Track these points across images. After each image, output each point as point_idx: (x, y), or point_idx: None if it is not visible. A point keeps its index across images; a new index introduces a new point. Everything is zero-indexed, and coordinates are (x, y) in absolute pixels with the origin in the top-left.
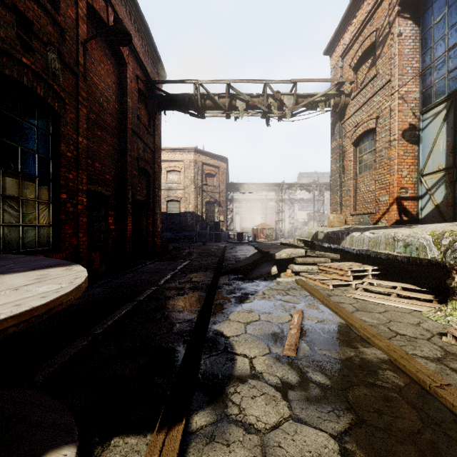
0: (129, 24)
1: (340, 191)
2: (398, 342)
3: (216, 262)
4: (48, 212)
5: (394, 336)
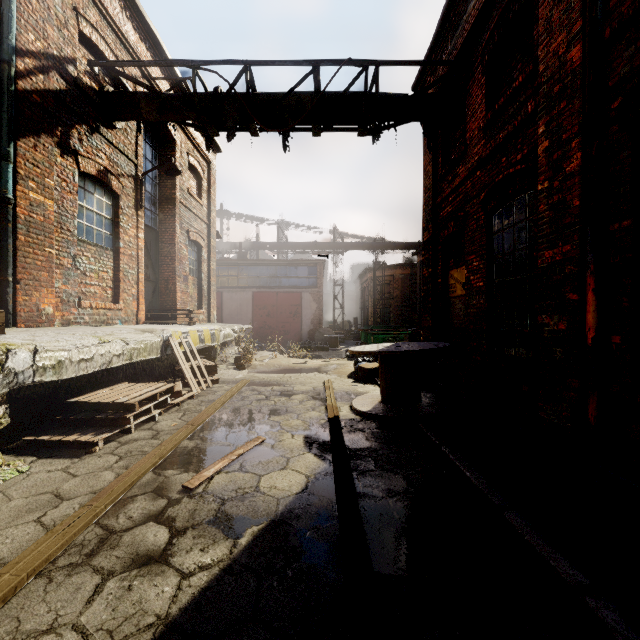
0: None
1: None
2: (149, 448)
3: None
4: None
5: (135, 455)
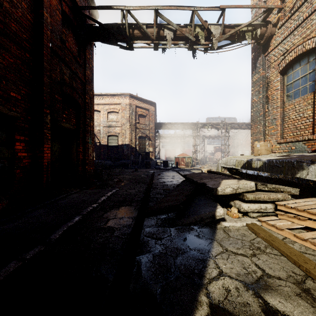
0: None
1: (264, 121)
2: None
3: (143, 190)
4: None
5: None
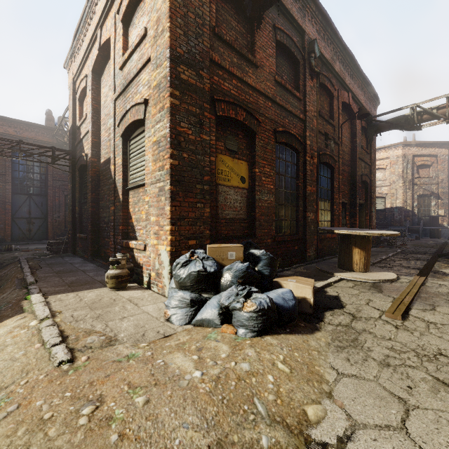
0: (358, 91)
1: None
2: None
3: (434, 251)
4: (329, 215)
5: None
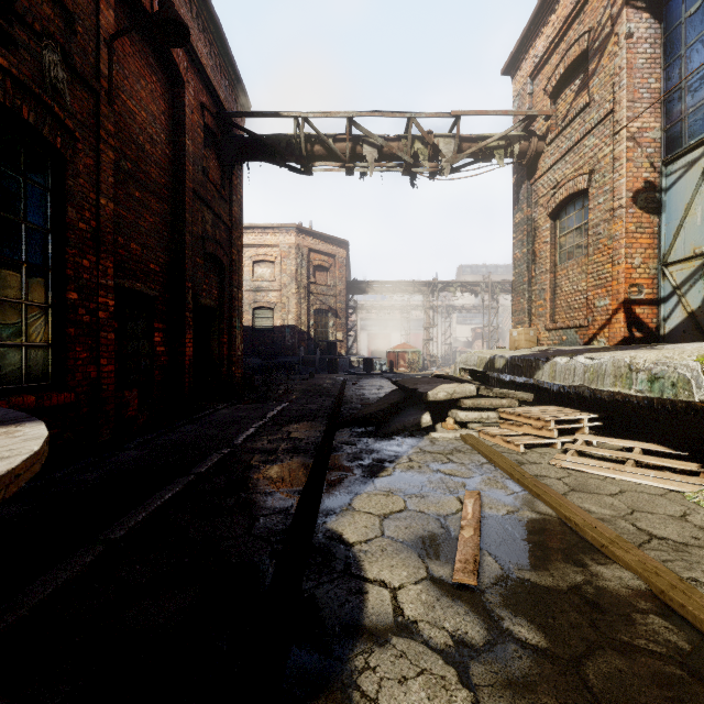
0: (189, 18)
1: (529, 292)
2: (658, 553)
3: (330, 405)
4: (45, 322)
5: (647, 541)
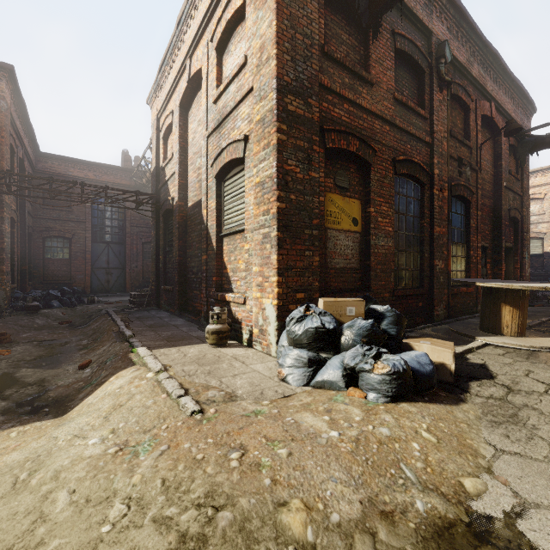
0: (504, 98)
1: None
2: None
3: None
4: (464, 263)
5: None
